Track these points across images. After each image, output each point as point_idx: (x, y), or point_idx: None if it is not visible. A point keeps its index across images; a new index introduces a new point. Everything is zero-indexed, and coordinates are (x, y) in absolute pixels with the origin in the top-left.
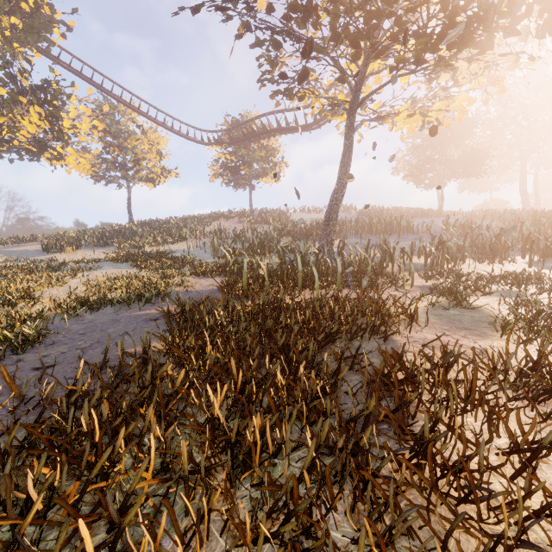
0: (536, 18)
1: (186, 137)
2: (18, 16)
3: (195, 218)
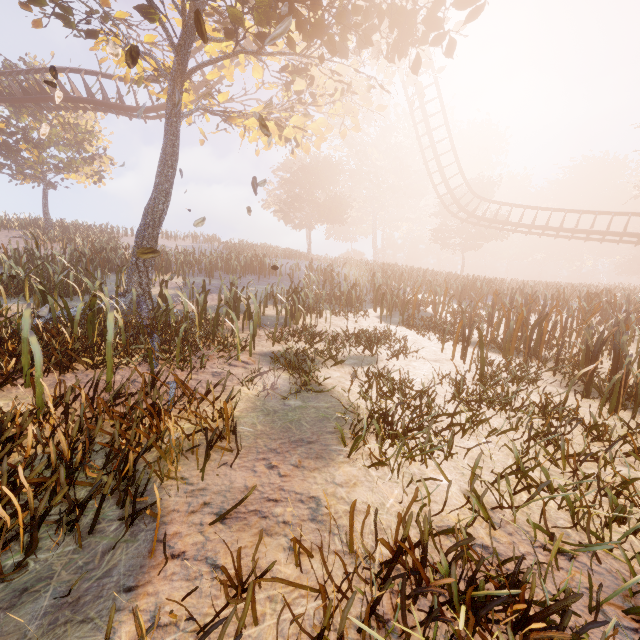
0: (386, 35)
1: None
2: None
3: None
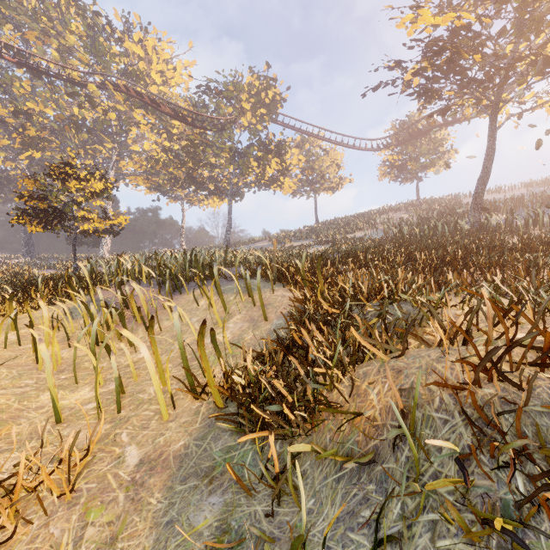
0: None
1: (359, 149)
2: (264, 108)
3: (365, 214)
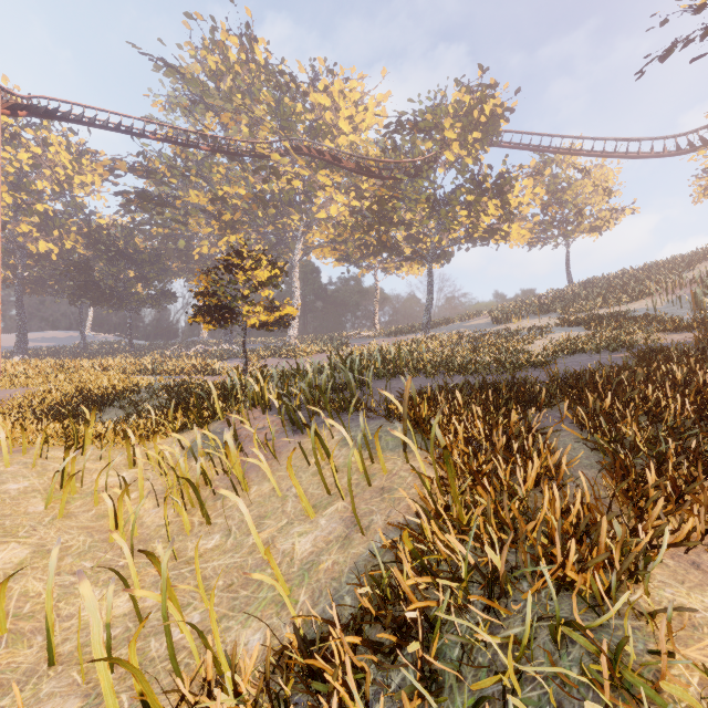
0: None
1: (649, 156)
2: (478, 131)
3: (664, 264)
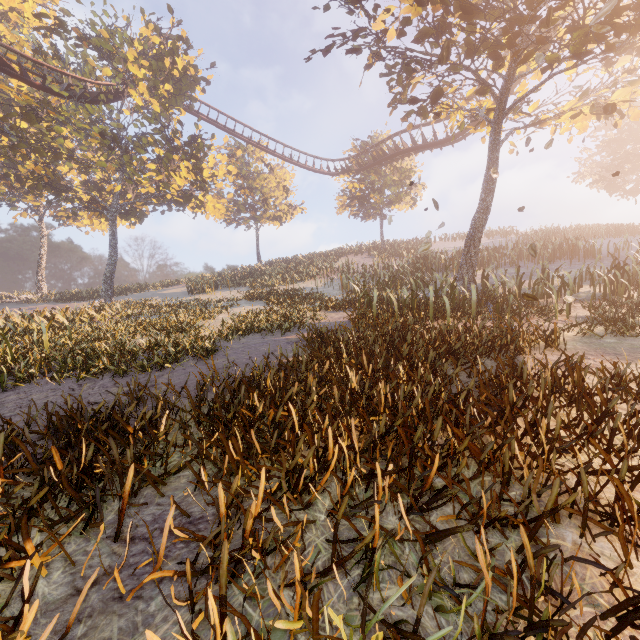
0: None
1: (312, 170)
2: (171, 83)
3: (321, 255)
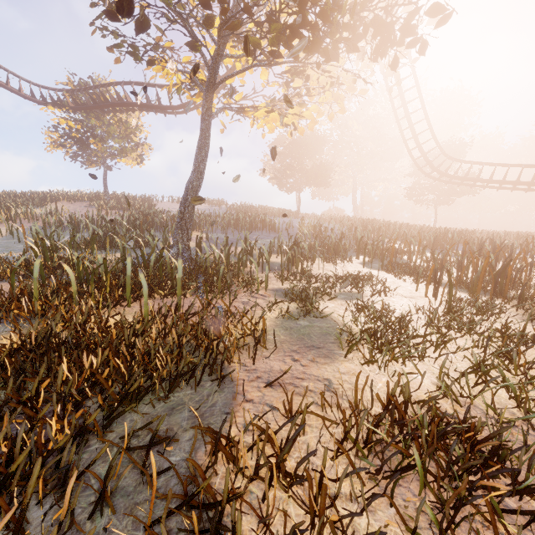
0: (369, 41)
1: (6, 87)
2: None
3: (22, 195)
